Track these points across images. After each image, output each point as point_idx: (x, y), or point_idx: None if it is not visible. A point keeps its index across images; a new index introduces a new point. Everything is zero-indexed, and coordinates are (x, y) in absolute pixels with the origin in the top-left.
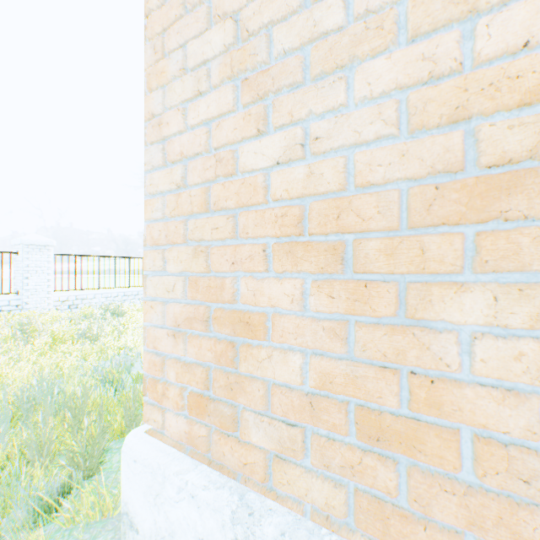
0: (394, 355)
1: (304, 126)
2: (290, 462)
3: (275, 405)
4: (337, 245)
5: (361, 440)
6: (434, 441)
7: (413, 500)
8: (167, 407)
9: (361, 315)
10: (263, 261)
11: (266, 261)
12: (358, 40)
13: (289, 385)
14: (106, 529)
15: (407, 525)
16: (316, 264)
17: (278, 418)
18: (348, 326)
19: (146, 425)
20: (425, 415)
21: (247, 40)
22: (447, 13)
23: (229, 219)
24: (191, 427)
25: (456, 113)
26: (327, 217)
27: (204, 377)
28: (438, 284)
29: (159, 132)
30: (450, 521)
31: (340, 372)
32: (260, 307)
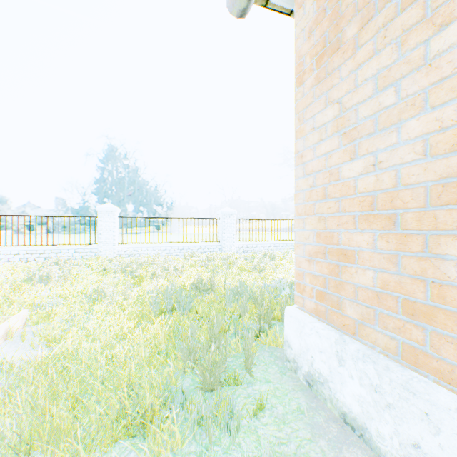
0: (420, 271)
1: (375, 153)
2: (367, 326)
3: (359, 296)
4: (390, 216)
5: (403, 315)
6: (441, 316)
7: (430, 346)
8: (305, 296)
9: (404, 252)
10: (353, 224)
11: (354, 224)
12: (401, 111)
13: (367, 287)
14: (276, 351)
15: (427, 358)
16: (380, 225)
17: (361, 304)
18: (397, 257)
19: (294, 305)
20: (441, 305)
21: (345, 111)
22: (448, 96)
23: (335, 203)
24: (317, 306)
25: (452, 148)
26: (385, 201)
27: (323, 282)
28: (444, 236)
29: (301, 160)
30: (450, 358)
31: (392, 280)
32: (352, 247)
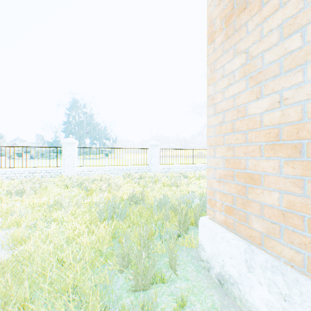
0: None
1: (280, 92)
2: (272, 239)
3: (264, 213)
4: (296, 145)
5: (309, 233)
6: None
7: None
8: (215, 209)
9: (310, 177)
10: (259, 152)
11: (260, 152)
12: (308, 52)
13: (272, 206)
14: (192, 251)
15: None
16: (285, 153)
17: (267, 219)
18: (303, 181)
19: (206, 216)
20: None
21: (251, 59)
22: None
23: (242, 135)
24: (226, 218)
25: None
26: (291, 133)
27: (231, 199)
28: None
29: (212, 102)
30: None
31: (298, 201)
32: (257, 172)
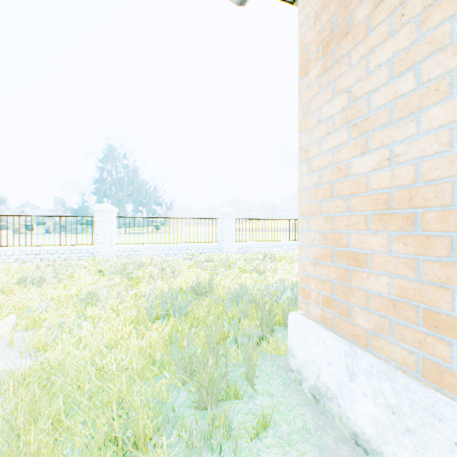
0: (445, 279)
1: (390, 146)
2: (381, 337)
3: (371, 304)
4: (409, 215)
5: (424, 327)
6: None
7: None
8: (310, 302)
9: (425, 256)
10: (364, 224)
11: (366, 224)
12: (422, 98)
13: (381, 294)
14: (279, 359)
15: (453, 378)
16: (396, 226)
17: (374, 312)
18: (417, 261)
19: (298, 311)
20: None
21: (355, 101)
22: None
23: (344, 202)
24: (323, 313)
25: None
26: (403, 199)
27: (330, 287)
28: None
29: (306, 156)
30: None
31: (410, 287)
32: (363, 250)
